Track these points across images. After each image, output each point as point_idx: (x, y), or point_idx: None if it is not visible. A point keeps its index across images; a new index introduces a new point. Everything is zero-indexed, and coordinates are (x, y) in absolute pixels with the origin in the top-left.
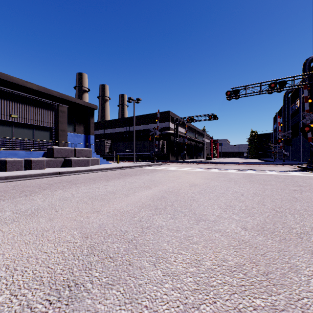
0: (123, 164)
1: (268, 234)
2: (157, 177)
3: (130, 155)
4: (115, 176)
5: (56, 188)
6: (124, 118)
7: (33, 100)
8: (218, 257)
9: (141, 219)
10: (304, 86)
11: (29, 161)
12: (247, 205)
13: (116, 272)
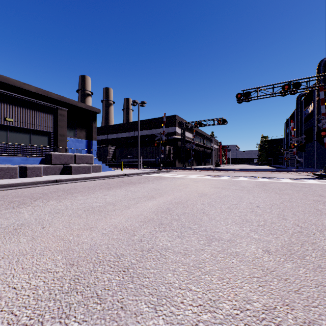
0: (127, 171)
1: (297, 259)
2: (162, 185)
3: (134, 162)
4: (117, 184)
5: (50, 198)
6: (129, 122)
7: (29, 102)
8: (239, 295)
9: (141, 238)
10: (320, 87)
11: (24, 168)
12: (266, 220)
13: (101, 322)
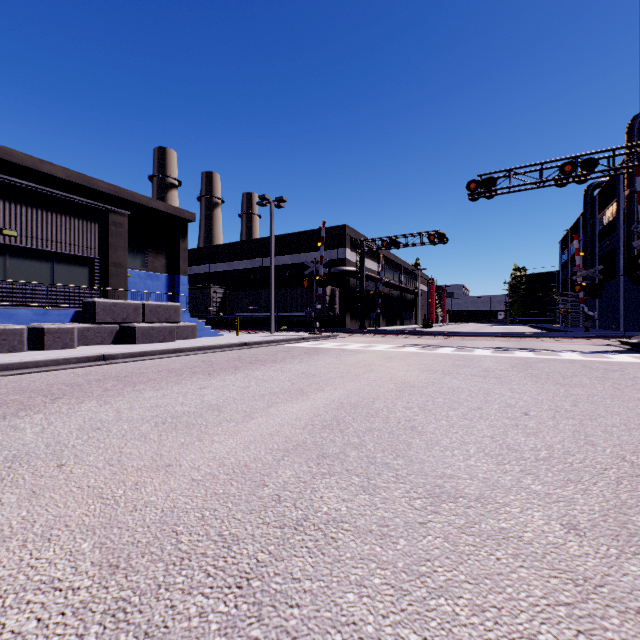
0: (248, 336)
1: None
2: (321, 366)
3: (264, 318)
4: (227, 364)
5: (87, 394)
6: (252, 240)
7: (51, 197)
8: None
9: (280, 492)
10: (637, 169)
11: (38, 330)
12: (551, 445)
13: None
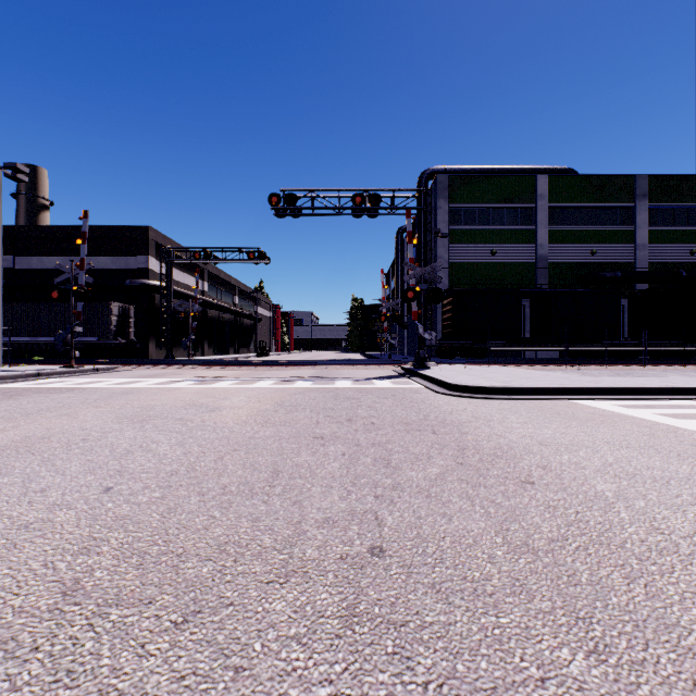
0: None
1: None
2: None
3: (6, 345)
4: None
5: None
6: None
7: None
8: None
9: None
10: (407, 211)
11: None
12: None
13: None
